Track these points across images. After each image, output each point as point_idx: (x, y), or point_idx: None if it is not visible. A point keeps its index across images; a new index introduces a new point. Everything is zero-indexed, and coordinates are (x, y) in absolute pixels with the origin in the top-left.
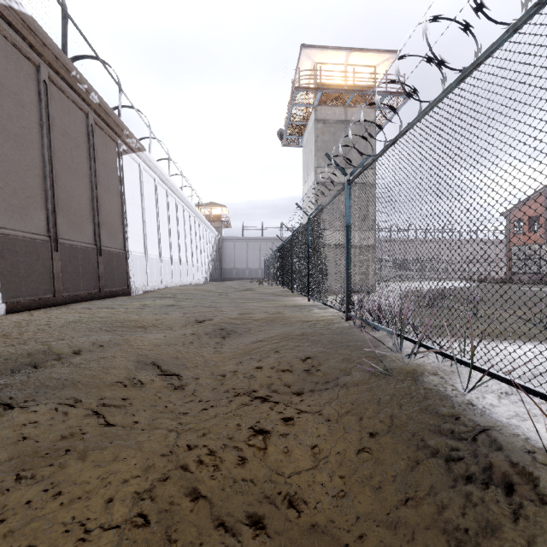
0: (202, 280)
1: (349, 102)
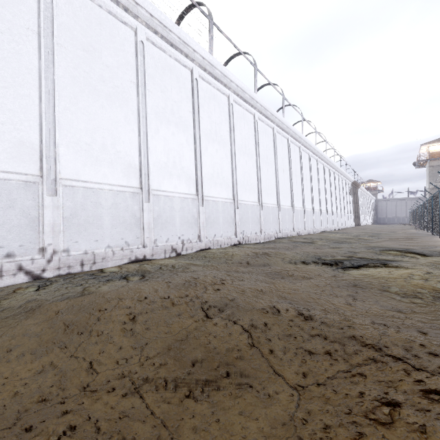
0: (370, 223)
1: None
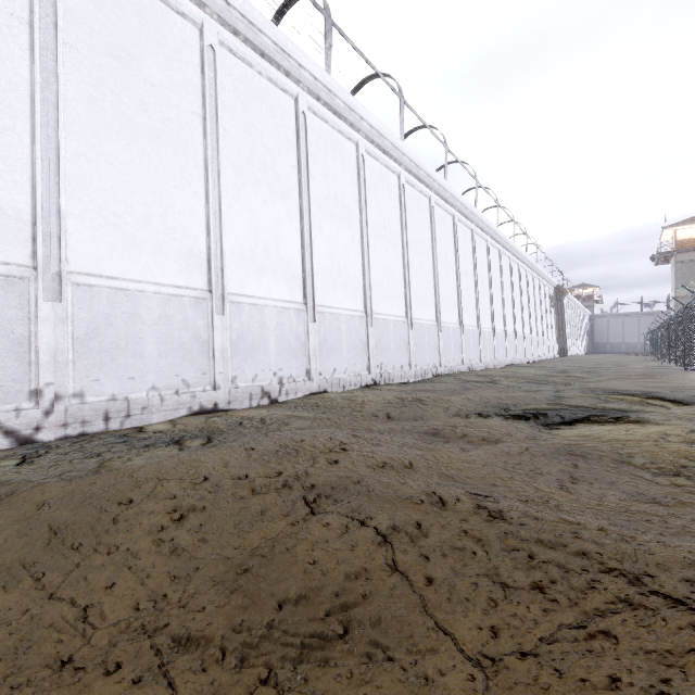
0: (583, 353)
1: None
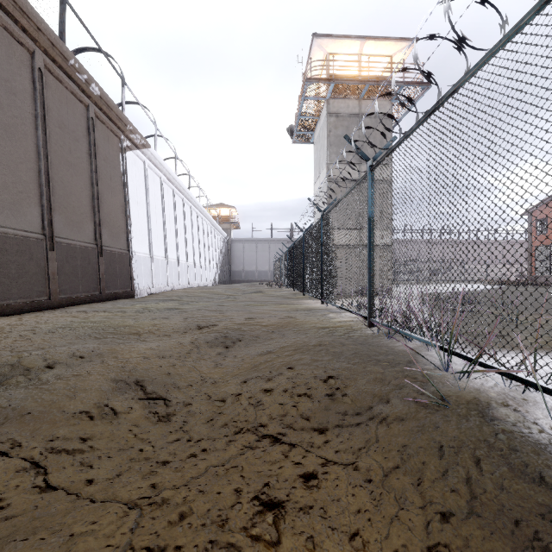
0: (210, 283)
1: (363, 94)
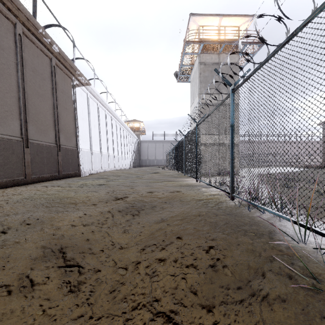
0: (127, 167)
1: (221, 50)
